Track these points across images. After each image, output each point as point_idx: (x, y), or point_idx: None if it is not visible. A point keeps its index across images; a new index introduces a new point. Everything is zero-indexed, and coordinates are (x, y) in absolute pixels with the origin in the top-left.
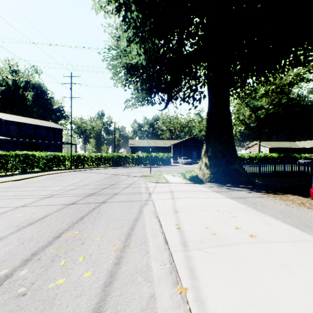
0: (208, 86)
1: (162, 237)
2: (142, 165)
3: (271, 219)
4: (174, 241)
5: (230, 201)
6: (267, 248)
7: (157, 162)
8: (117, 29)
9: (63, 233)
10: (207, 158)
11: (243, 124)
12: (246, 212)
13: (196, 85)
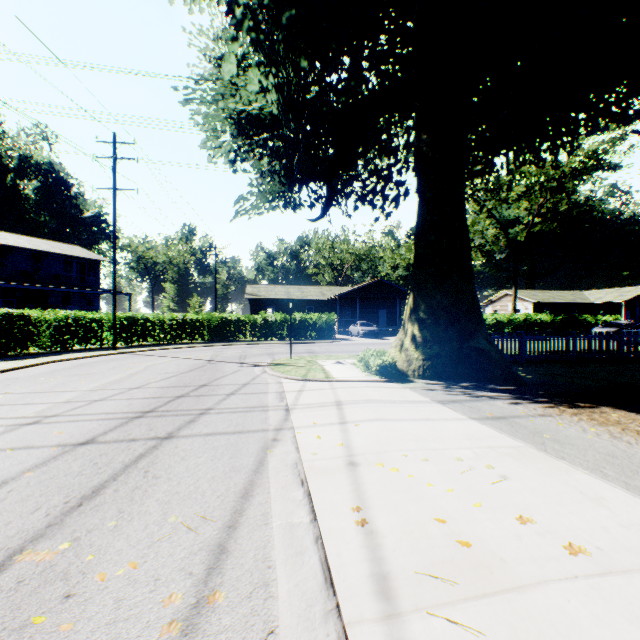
0: (419, 165)
1: (317, 559)
2: (273, 338)
3: (595, 481)
4: (352, 577)
5: (479, 427)
6: (634, 599)
7: (305, 332)
8: (216, 38)
9: (21, 550)
10: (417, 324)
11: (483, 255)
12: (527, 459)
13: (389, 168)
